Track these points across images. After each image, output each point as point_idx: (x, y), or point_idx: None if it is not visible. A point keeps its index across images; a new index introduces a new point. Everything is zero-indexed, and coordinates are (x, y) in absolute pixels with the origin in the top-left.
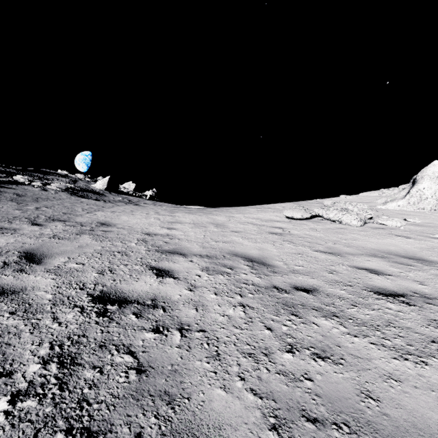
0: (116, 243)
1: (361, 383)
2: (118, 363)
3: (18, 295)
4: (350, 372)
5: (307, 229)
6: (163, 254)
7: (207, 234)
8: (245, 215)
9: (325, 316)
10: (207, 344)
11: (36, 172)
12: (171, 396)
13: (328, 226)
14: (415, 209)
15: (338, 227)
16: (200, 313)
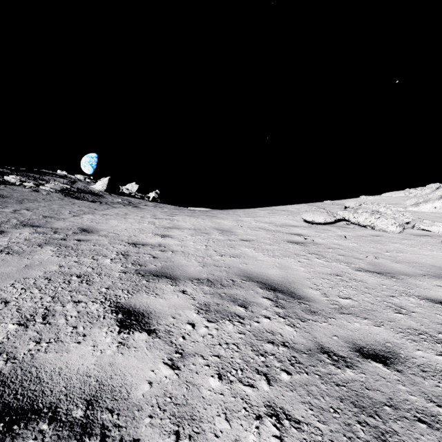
0: (83, 260)
1: None
2: None
3: None
4: None
5: (334, 237)
6: (143, 279)
7: (209, 244)
8: (255, 219)
9: None
10: None
11: (32, 173)
12: None
13: (359, 232)
14: None
15: (372, 234)
16: None
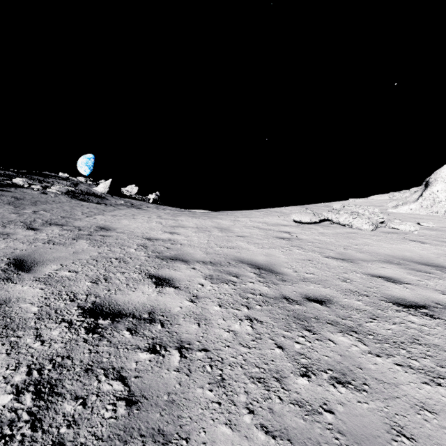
0: (114, 249)
1: (390, 416)
2: (106, 391)
3: (0, 308)
4: (376, 401)
5: (316, 234)
6: (163, 261)
7: (211, 239)
8: (251, 219)
9: (342, 331)
10: (209, 367)
11: (36, 175)
12: (166, 436)
13: (338, 230)
14: (428, 213)
15: (348, 232)
16: (202, 328)
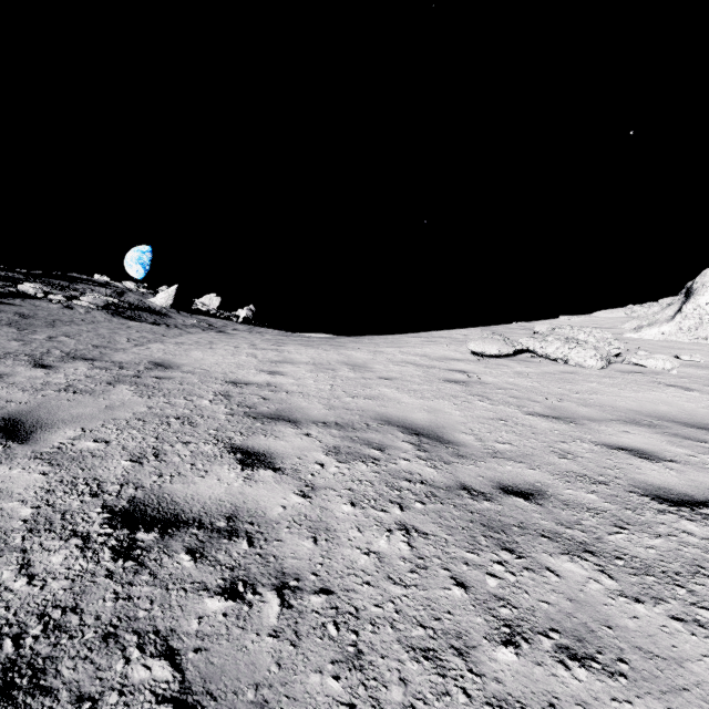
0: (174, 401)
1: None
2: (137, 683)
3: None
4: (646, 699)
5: (510, 374)
6: (257, 422)
7: (336, 383)
8: (401, 350)
9: (568, 552)
10: (334, 626)
11: (57, 279)
12: None
13: (546, 368)
14: (692, 339)
15: (563, 370)
16: (321, 547)
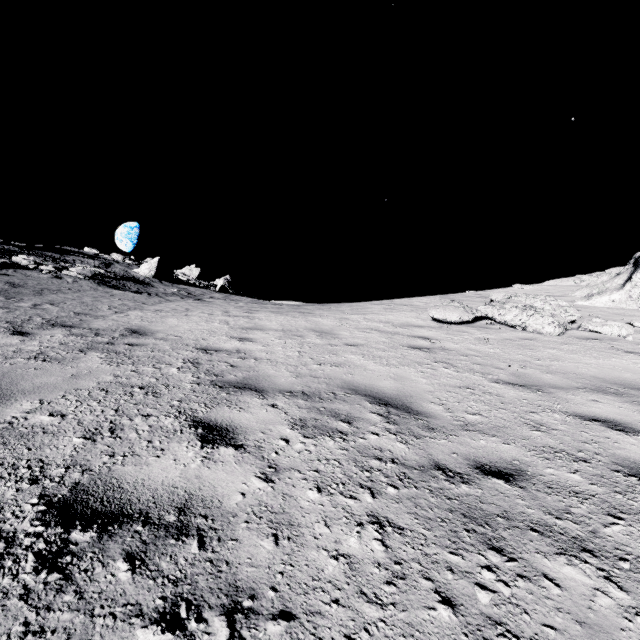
0: (142, 369)
1: None
2: None
3: None
4: None
5: (471, 340)
6: (222, 392)
7: (304, 349)
8: (366, 317)
9: (564, 551)
10: None
11: (50, 251)
12: None
13: (505, 334)
14: None
15: (522, 337)
16: (282, 549)
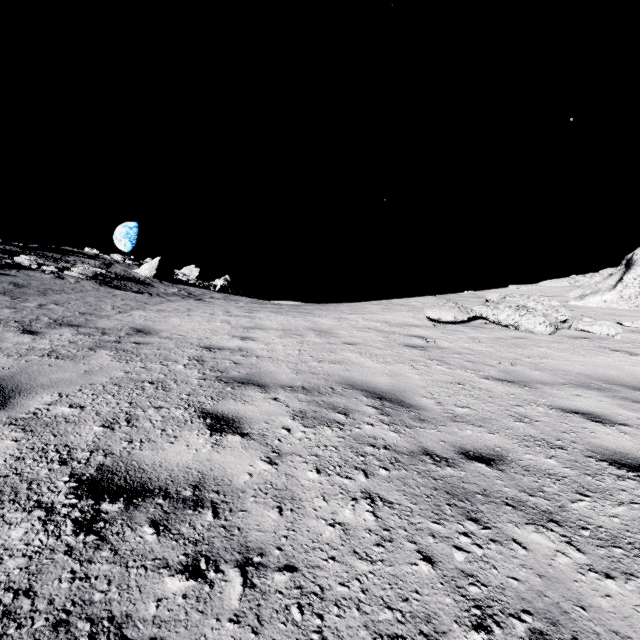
0: (150, 366)
1: None
2: None
3: None
4: None
5: (465, 339)
6: (227, 386)
7: (303, 348)
8: (364, 317)
9: (533, 522)
10: (298, 609)
11: (51, 252)
12: None
13: (498, 334)
14: (632, 307)
15: (514, 336)
16: (286, 518)
